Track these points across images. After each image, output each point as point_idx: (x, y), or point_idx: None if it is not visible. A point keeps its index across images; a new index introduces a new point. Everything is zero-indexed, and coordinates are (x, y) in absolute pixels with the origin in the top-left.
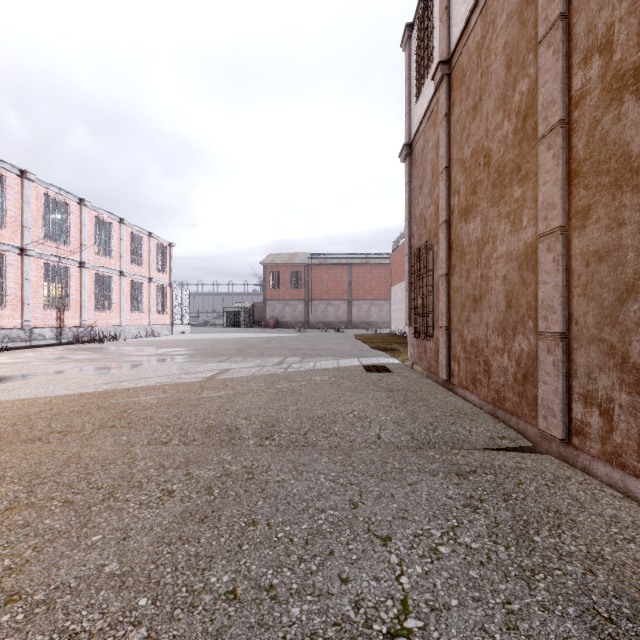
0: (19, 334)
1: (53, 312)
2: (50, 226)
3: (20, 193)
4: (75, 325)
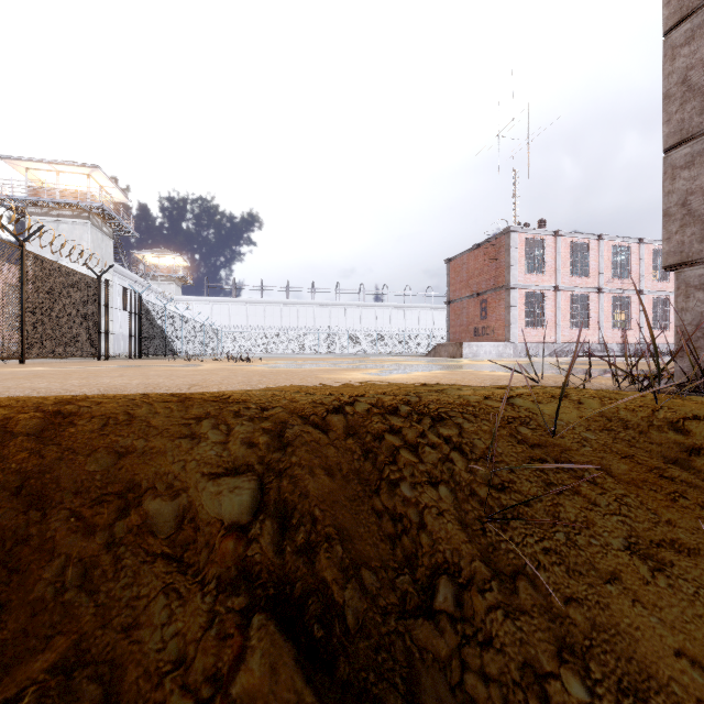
0: (596, 347)
1: (618, 332)
2: (616, 268)
3: (597, 251)
4: (634, 342)
